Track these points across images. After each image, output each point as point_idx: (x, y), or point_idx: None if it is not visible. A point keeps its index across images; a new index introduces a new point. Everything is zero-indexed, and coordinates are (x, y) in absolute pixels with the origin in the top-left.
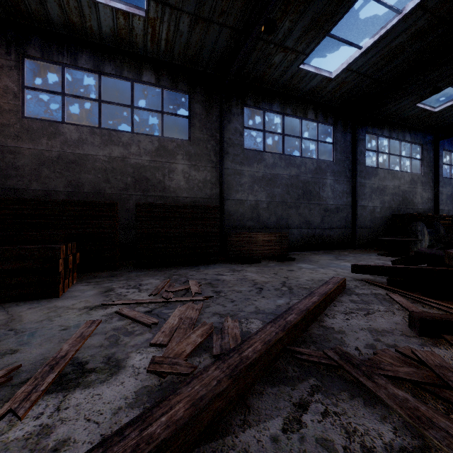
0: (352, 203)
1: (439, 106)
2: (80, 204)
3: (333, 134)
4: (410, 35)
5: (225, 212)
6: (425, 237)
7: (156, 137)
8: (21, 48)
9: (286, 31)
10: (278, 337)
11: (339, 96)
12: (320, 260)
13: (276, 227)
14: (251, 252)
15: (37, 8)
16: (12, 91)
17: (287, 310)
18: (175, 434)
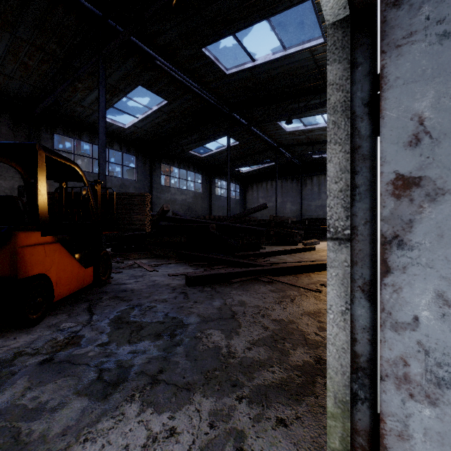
0: (151, 209)
1: (203, 154)
2: None
3: (136, 162)
4: (163, 120)
5: None
6: None
7: None
8: None
9: (80, 98)
10: None
11: (137, 138)
12: None
13: None
14: None
15: None
16: None
17: None
18: None
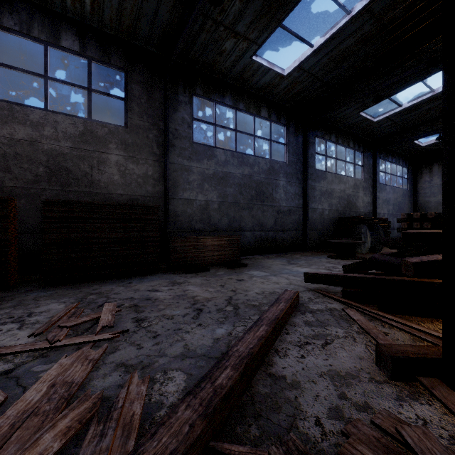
0: (304, 205)
1: (378, 117)
2: None
3: (286, 135)
4: (357, 40)
5: (170, 213)
6: (368, 239)
7: (80, 119)
8: None
9: (237, 13)
10: (191, 440)
11: (291, 96)
12: (272, 266)
13: (228, 230)
14: (199, 258)
15: None
16: None
17: (221, 359)
18: None
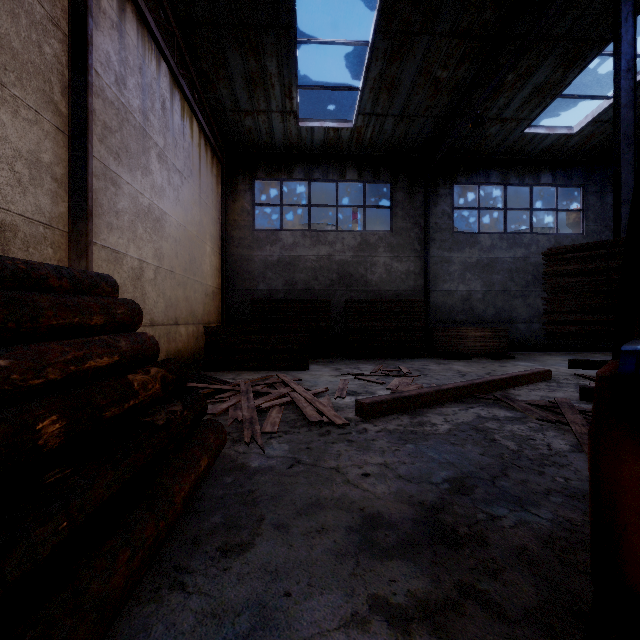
0: None
1: None
2: (303, 302)
3: (582, 198)
4: None
5: (430, 305)
6: None
7: (358, 232)
8: (252, 173)
9: (501, 106)
10: (464, 385)
11: (589, 149)
12: (548, 360)
13: (495, 321)
14: (460, 348)
15: (267, 141)
16: (246, 210)
17: (477, 379)
18: (413, 397)
